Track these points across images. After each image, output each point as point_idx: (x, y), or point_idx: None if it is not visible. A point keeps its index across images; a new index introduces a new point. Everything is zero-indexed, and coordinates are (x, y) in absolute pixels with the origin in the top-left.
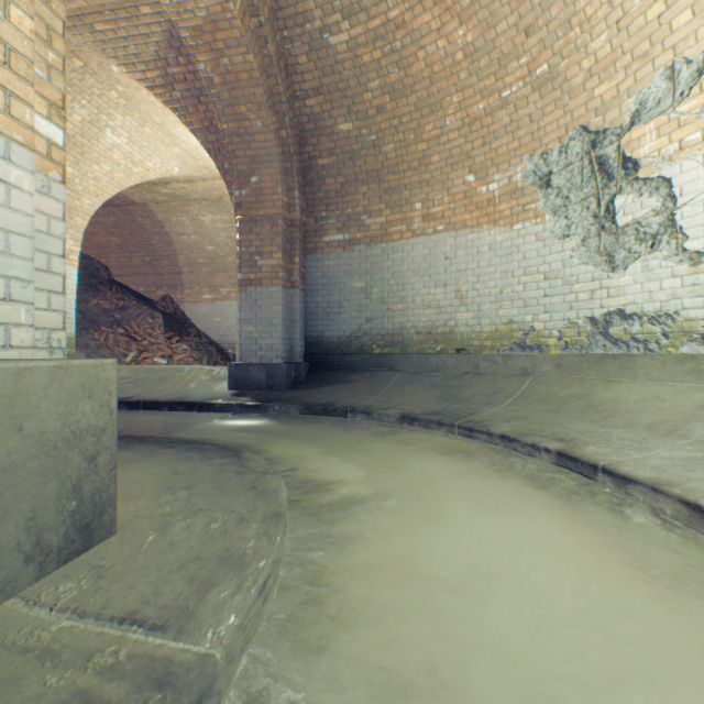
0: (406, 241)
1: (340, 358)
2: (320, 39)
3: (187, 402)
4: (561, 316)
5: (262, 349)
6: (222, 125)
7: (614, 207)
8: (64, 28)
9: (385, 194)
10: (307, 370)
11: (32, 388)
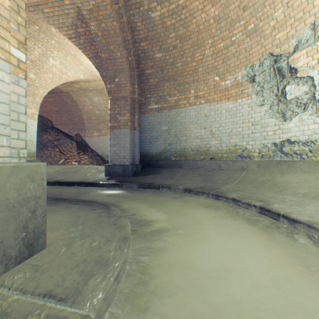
0: (187, 108)
1: (156, 162)
2: (147, 14)
3: (86, 182)
4: (260, 142)
5: (120, 158)
6: (102, 55)
7: (285, 91)
8: (26, 6)
9: (177, 86)
10: (141, 167)
11: (1, 177)
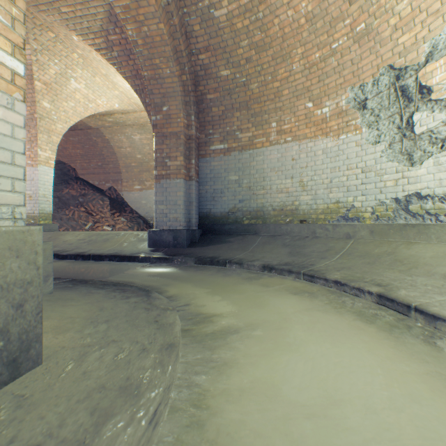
0: (266, 148)
1: (221, 226)
2: (208, 13)
3: (120, 255)
4: (374, 197)
5: (170, 220)
6: (144, 73)
7: (413, 121)
8: None
9: (252, 117)
10: (200, 234)
11: None
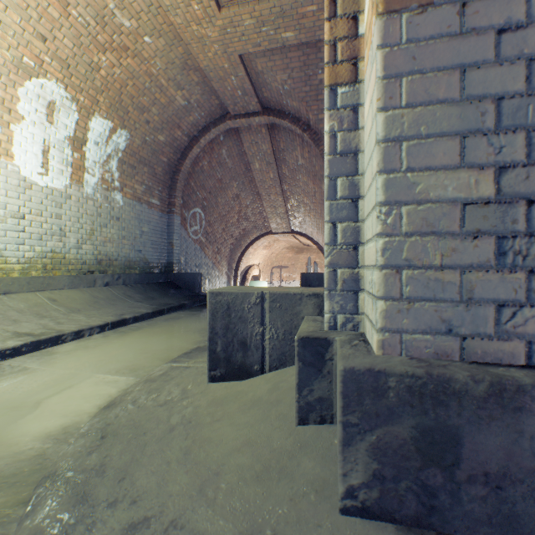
0: None
1: None
2: None
3: None
4: None
5: None
6: None
7: None
8: None
9: None
10: None
11: None
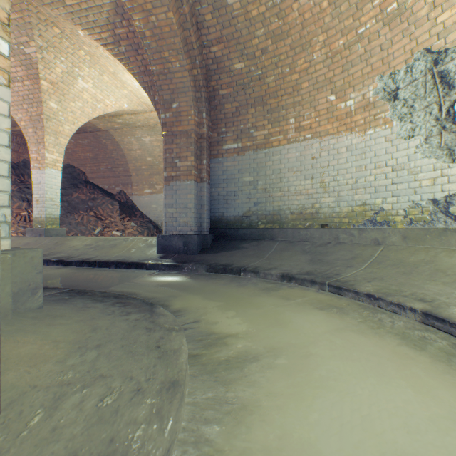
0: (283, 147)
1: (235, 231)
2: None
3: (127, 262)
4: (406, 199)
5: (180, 225)
6: (152, 67)
7: (454, 110)
8: None
9: (267, 113)
10: (212, 239)
11: None
